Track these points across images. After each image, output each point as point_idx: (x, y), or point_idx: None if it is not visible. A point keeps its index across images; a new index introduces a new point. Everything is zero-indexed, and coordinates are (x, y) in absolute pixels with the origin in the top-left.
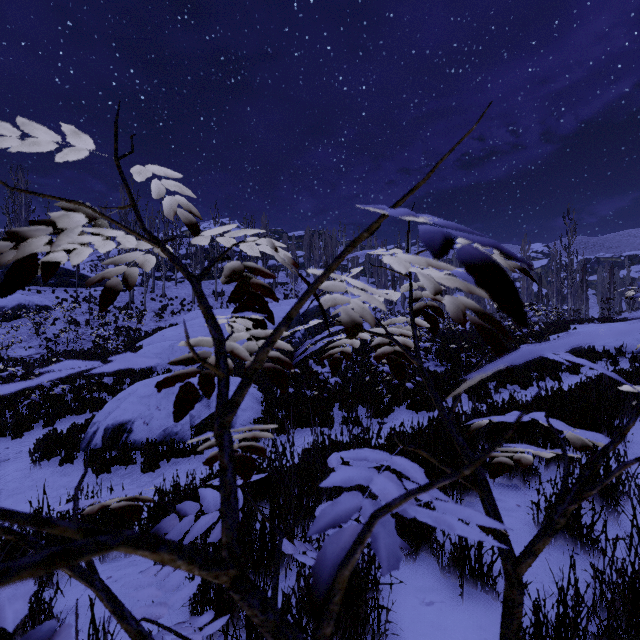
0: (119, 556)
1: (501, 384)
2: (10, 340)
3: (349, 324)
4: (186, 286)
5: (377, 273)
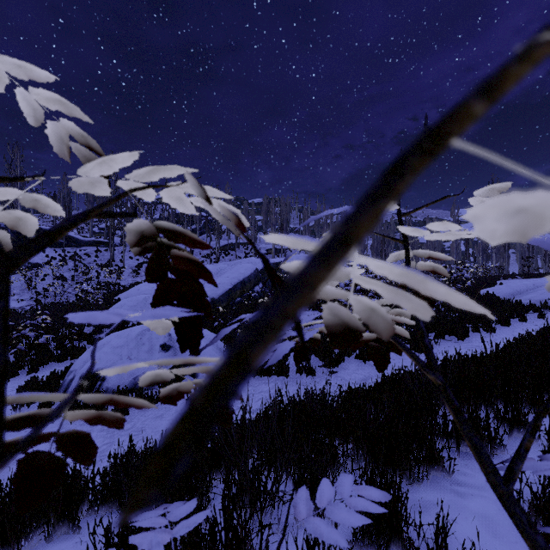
0: (68, 532)
1: (440, 335)
2: None
3: (335, 327)
4: None
5: None
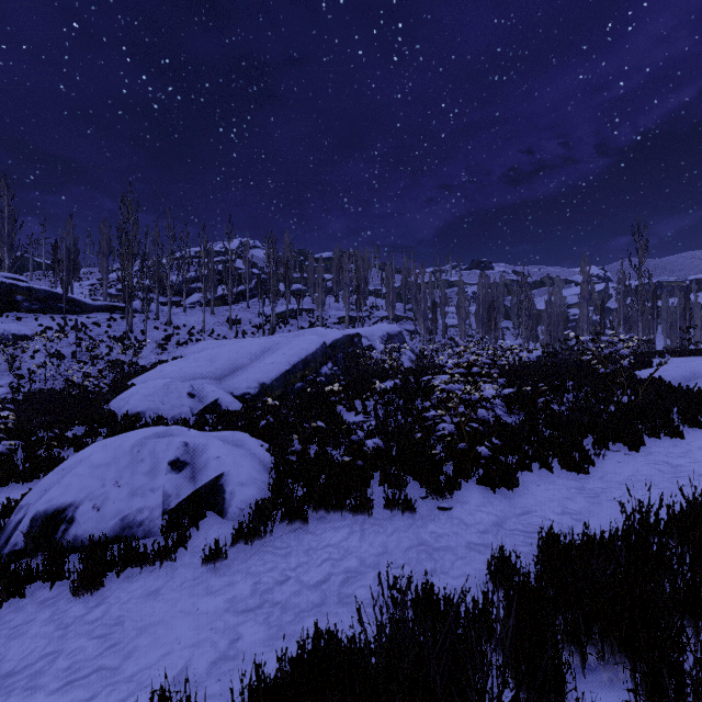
0: None
1: (600, 442)
2: None
3: None
4: (196, 313)
5: (415, 298)
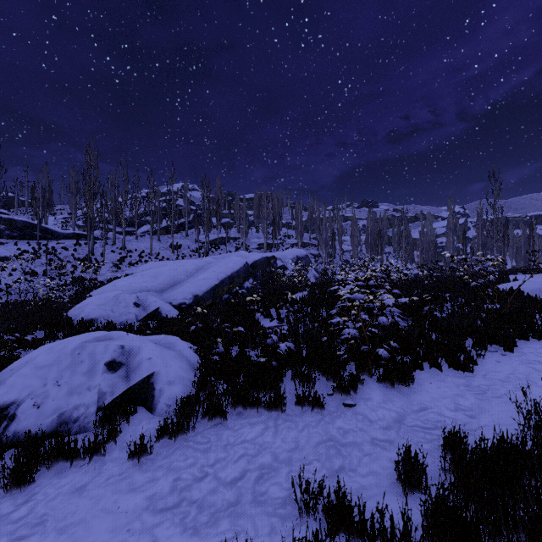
0: None
1: (479, 344)
2: None
3: None
4: (146, 240)
5: (318, 229)
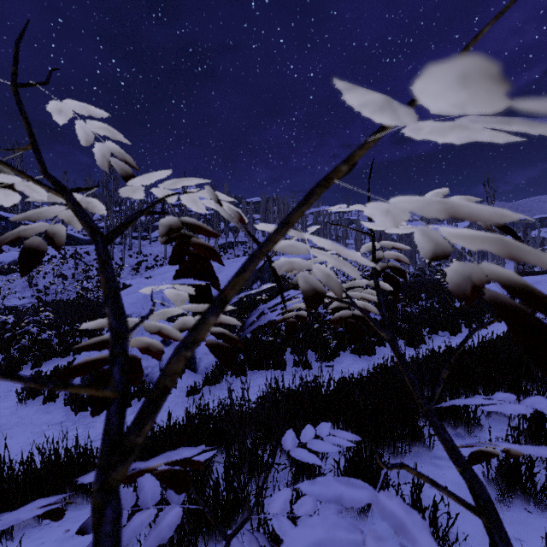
0: (82, 503)
1: (433, 331)
2: (6, 291)
3: (309, 293)
4: (159, 244)
5: (323, 233)
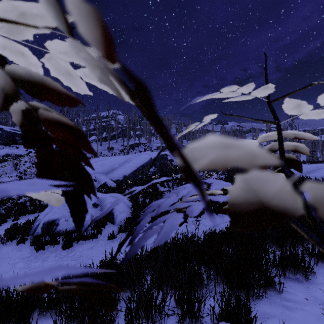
0: None
1: None
2: (0, 173)
3: (243, 206)
4: (94, 144)
5: (192, 138)
